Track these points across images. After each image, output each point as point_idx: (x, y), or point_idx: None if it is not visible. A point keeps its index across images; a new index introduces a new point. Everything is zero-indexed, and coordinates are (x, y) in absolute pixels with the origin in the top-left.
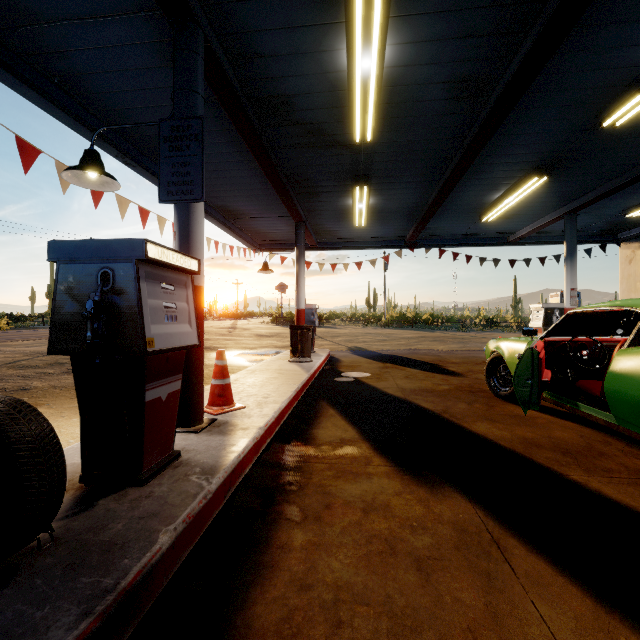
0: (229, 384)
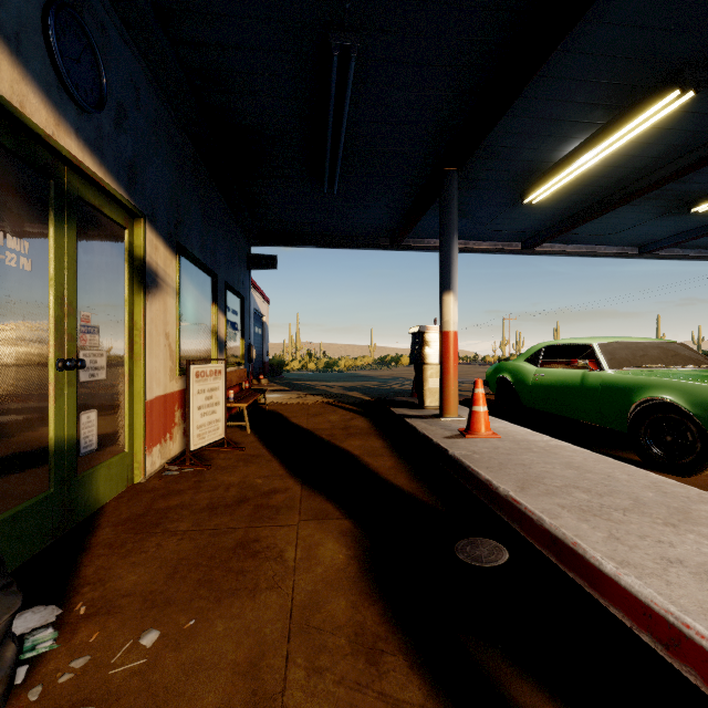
0: None
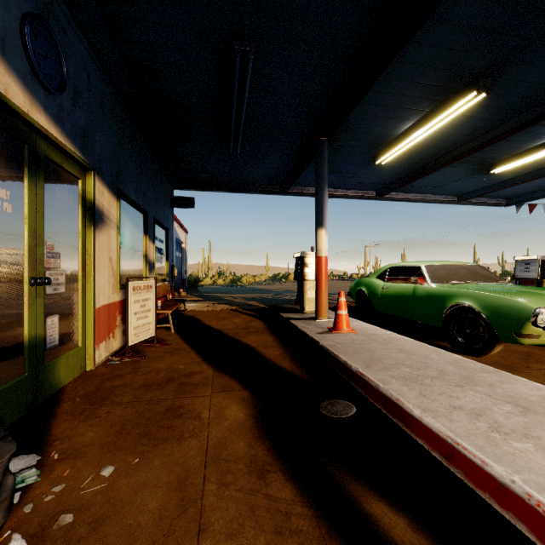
0: None
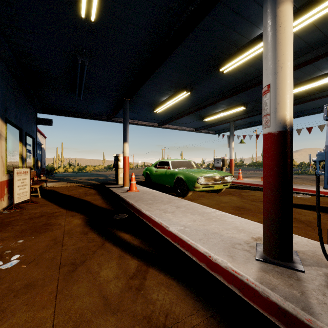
0: (238, 175)
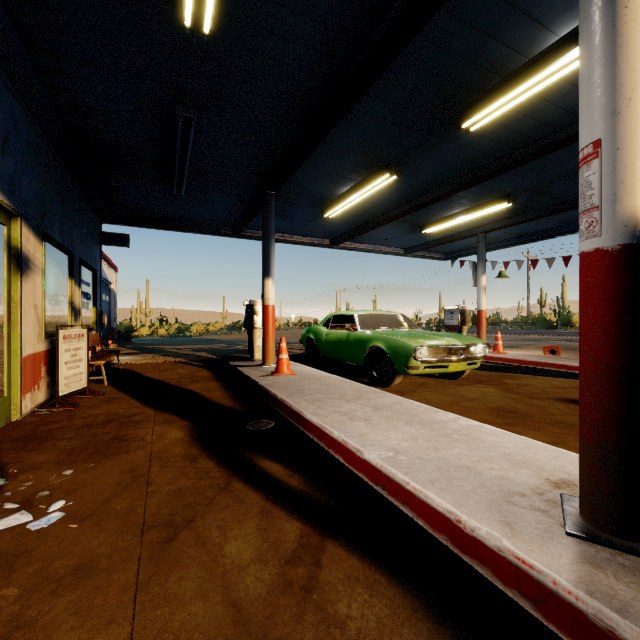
0: (495, 344)
